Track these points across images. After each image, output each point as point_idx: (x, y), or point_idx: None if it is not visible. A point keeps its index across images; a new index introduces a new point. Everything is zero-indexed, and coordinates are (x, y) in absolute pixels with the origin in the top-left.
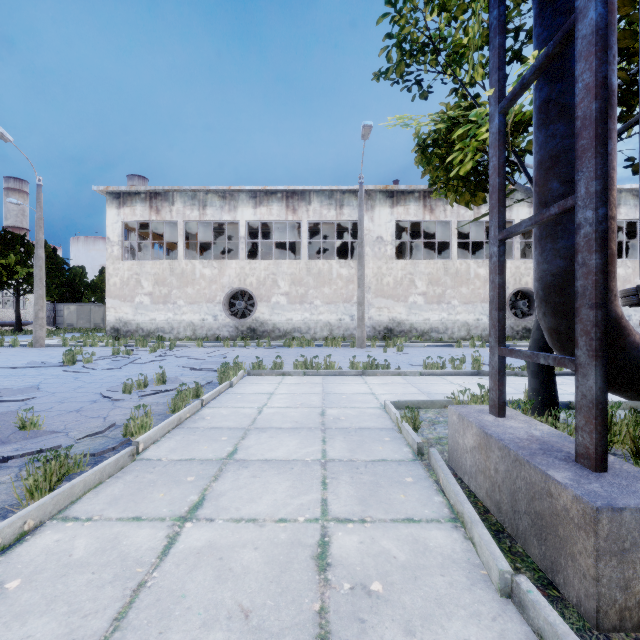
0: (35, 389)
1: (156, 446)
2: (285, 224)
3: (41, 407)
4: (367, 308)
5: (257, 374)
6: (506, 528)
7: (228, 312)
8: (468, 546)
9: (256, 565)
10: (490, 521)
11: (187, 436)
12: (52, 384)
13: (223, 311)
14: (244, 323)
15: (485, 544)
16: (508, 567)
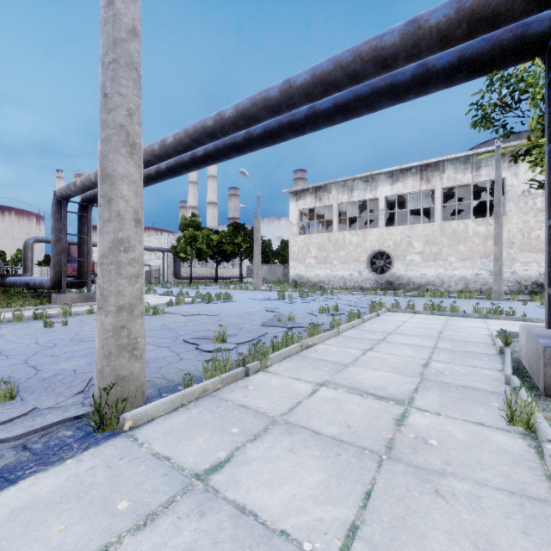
0: (277, 308)
1: (346, 332)
2: (419, 192)
3: (286, 315)
4: (509, 263)
5: (395, 311)
6: (531, 376)
7: (370, 269)
8: (501, 376)
9: (397, 362)
10: (524, 374)
11: (359, 331)
12: (282, 307)
13: (366, 268)
14: (383, 277)
15: (504, 369)
16: (509, 374)
